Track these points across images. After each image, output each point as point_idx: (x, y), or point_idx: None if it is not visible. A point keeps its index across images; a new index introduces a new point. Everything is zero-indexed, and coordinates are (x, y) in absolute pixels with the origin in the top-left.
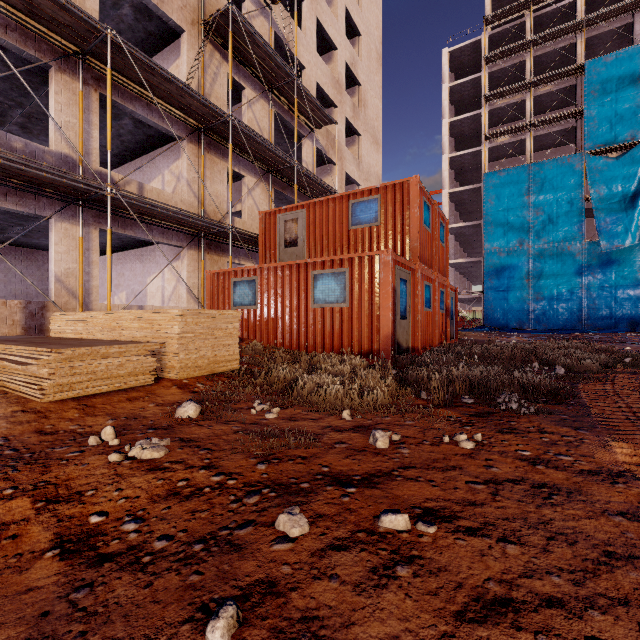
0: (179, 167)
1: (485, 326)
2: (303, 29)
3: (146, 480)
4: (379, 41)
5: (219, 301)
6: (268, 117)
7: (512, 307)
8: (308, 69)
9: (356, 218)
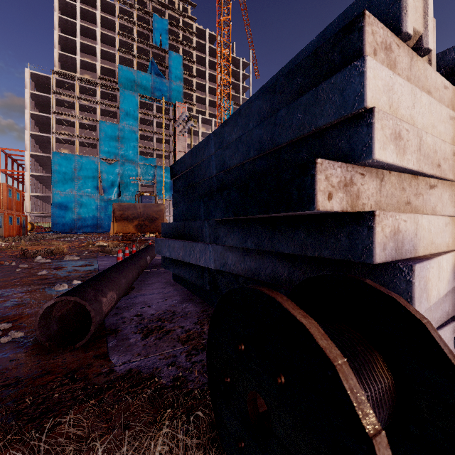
0: None
1: (52, 231)
2: None
3: None
4: None
5: None
6: None
7: (67, 221)
8: None
9: None
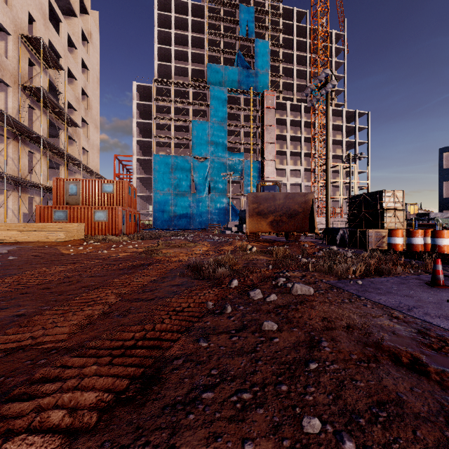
0: (1, 148)
1: (154, 228)
2: (61, 73)
3: (103, 244)
4: (98, 71)
5: (45, 218)
6: (46, 122)
7: (165, 219)
8: (64, 94)
9: (105, 189)
